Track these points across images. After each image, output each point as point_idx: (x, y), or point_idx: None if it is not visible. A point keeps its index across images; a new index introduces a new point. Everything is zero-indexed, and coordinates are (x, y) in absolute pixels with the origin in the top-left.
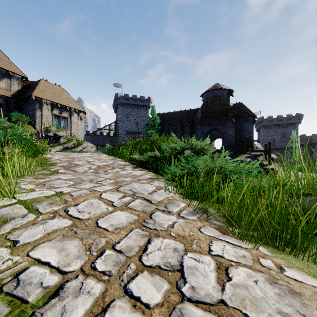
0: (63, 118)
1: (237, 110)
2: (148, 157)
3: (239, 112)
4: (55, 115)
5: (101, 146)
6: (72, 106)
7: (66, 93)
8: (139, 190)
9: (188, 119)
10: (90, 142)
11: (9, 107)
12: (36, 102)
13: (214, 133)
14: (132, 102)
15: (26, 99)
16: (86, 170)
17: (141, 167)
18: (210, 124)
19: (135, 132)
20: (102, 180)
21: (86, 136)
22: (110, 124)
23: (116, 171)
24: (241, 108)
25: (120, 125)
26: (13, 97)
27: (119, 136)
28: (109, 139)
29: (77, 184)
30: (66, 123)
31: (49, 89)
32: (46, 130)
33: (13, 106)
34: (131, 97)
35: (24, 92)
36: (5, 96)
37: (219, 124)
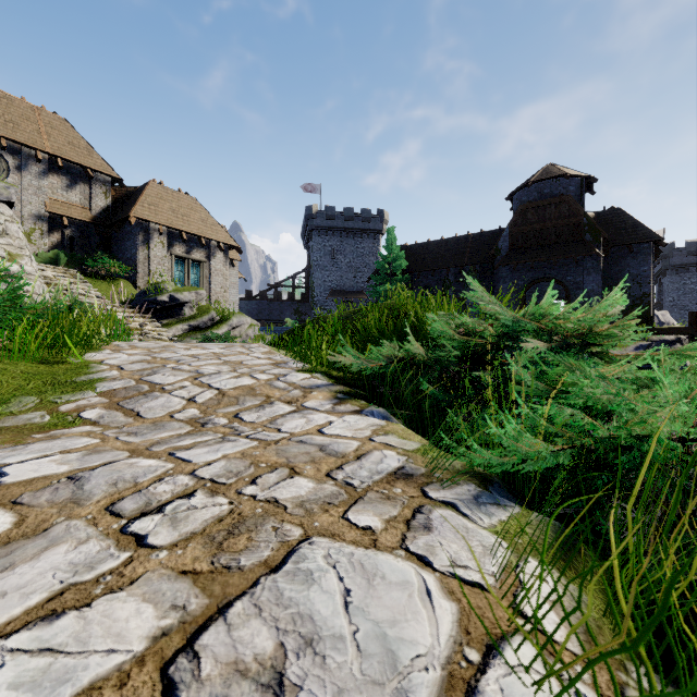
0: (193, 263)
1: (608, 227)
2: (385, 363)
3: (613, 231)
4: (177, 256)
5: (277, 323)
6: (212, 236)
7: (201, 208)
8: (341, 675)
9: (477, 256)
10: (254, 315)
11: (87, 243)
12: (138, 230)
13: (542, 288)
14: (342, 224)
15: (119, 226)
16: (174, 410)
17: (362, 395)
18: (534, 264)
19: (351, 292)
20: (174, 494)
21: (247, 302)
22: (295, 274)
23: (271, 415)
24: (619, 221)
25: (317, 275)
26: (94, 222)
27: (315, 301)
28: (293, 307)
29: (2, 552)
30: (200, 274)
31: (166, 201)
32: (155, 289)
33: (96, 242)
34: (341, 213)
35: (116, 212)
36: (80, 222)
37: (559, 263)
